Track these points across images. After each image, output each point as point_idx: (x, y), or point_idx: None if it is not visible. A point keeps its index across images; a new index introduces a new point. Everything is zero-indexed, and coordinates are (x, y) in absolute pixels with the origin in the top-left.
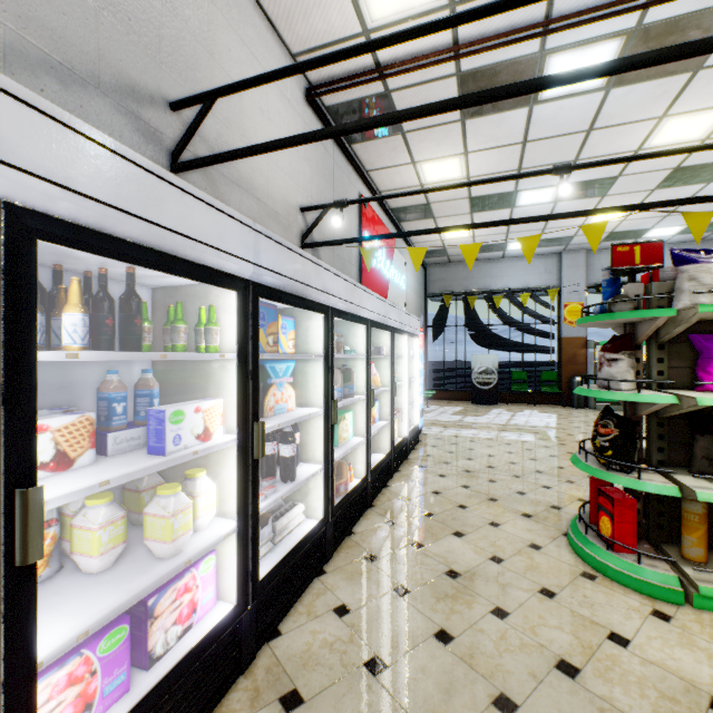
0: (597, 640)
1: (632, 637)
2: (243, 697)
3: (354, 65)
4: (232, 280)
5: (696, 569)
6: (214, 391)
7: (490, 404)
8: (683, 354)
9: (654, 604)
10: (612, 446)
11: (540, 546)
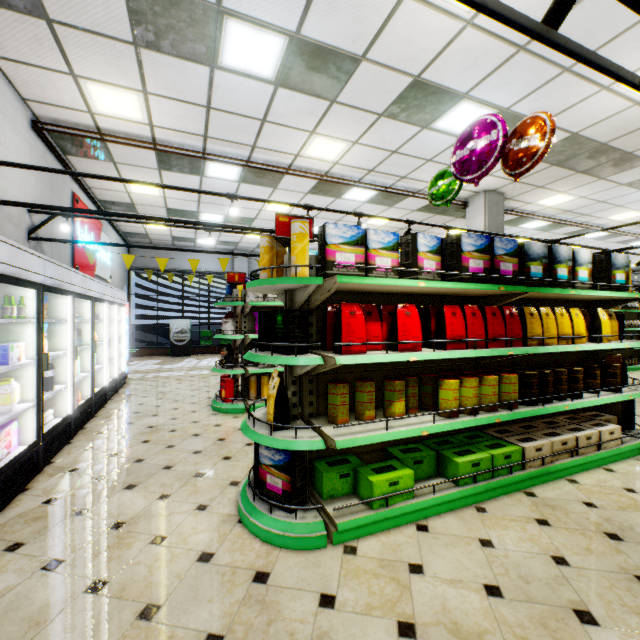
0: (210, 427)
1: (223, 424)
2: (45, 477)
3: (79, 121)
4: (36, 285)
5: (250, 399)
6: (14, 339)
7: (185, 356)
8: (253, 320)
9: (236, 415)
10: (225, 358)
11: (197, 411)
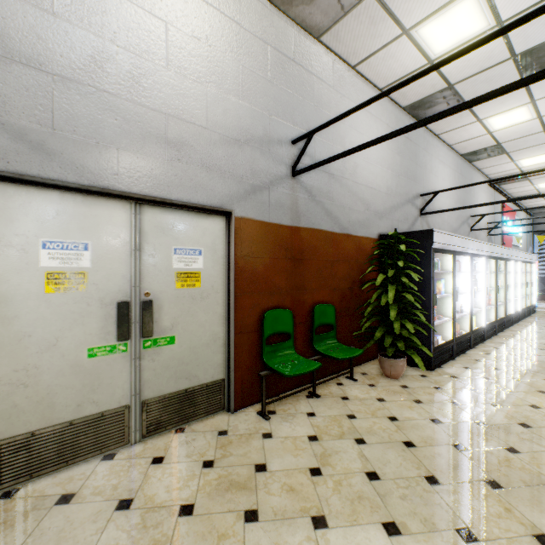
0: None
1: None
2: (508, 331)
3: (510, 173)
4: (504, 259)
5: None
6: None
7: None
8: None
9: None
10: None
11: None
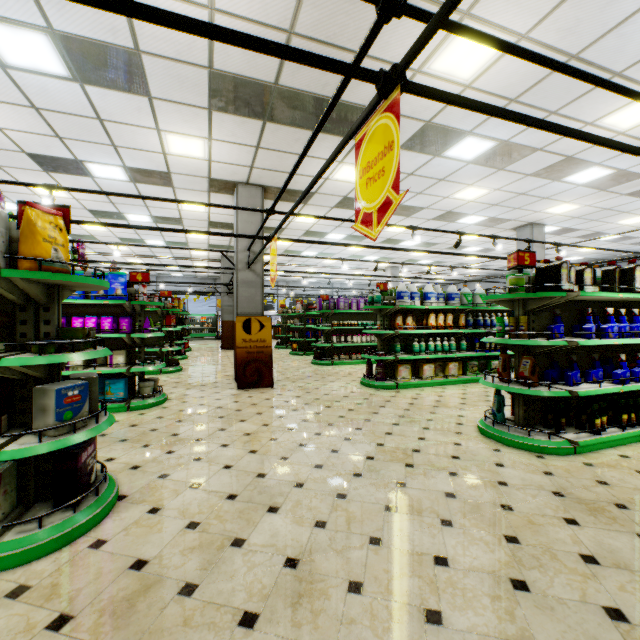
0: None
1: None
2: None
3: None
4: None
5: None
6: None
7: None
8: None
9: None
10: None
11: None
